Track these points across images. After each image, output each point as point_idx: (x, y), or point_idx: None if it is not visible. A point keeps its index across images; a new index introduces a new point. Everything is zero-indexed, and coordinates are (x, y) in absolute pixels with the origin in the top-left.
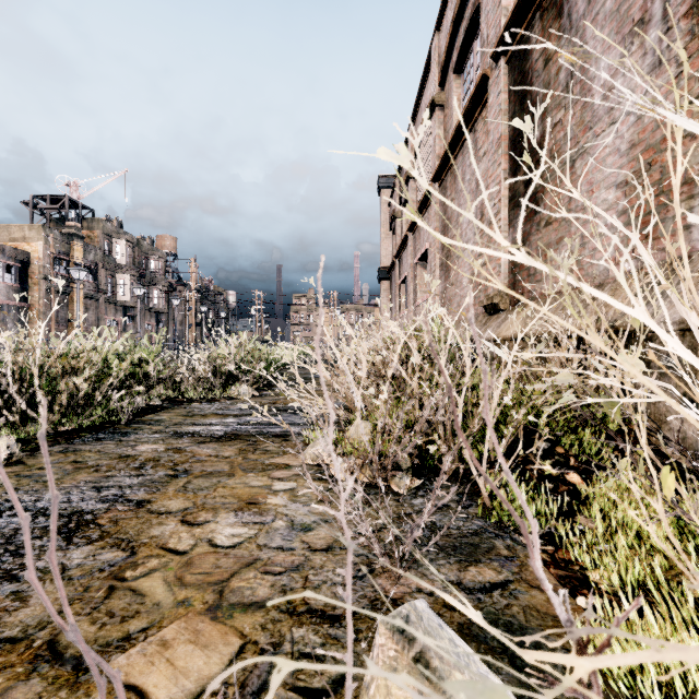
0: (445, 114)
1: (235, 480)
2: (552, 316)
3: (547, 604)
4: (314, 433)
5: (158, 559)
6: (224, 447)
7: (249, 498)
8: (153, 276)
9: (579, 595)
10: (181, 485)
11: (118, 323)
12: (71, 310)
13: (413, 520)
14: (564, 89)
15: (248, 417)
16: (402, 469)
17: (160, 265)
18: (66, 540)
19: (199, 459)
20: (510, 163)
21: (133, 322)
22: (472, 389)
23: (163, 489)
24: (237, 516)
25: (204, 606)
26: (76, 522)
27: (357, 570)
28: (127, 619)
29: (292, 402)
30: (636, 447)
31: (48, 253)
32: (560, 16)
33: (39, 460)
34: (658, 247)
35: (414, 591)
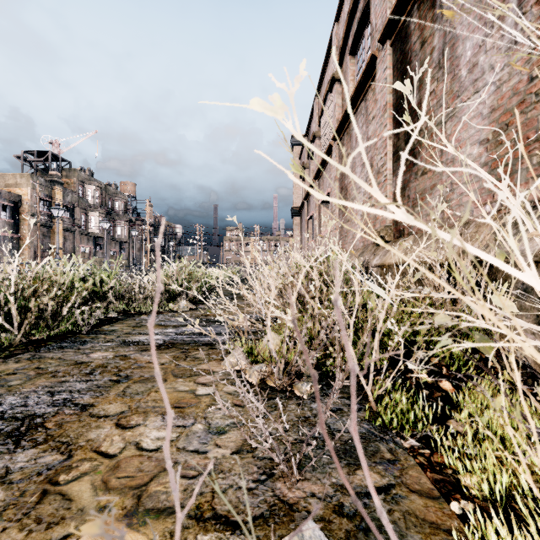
0: (342, 87)
1: (166, 384)
2: (433, 277)
3: (425, 509)
4: (234, 342)
5: (90, 463)
6: (161, 354)
7: (176, 402)
8: (117, 214)
9: (452, 500)
10: (121, 390)
11: (90, 250)
12: (53, 240)
13: (311, 423)
14: (436, 65)
15: (183, 328)
16: (304, 375)
17: (122, 205)
18: (15, 443)
19: (139, 365)
20: (394, 125)
21: (102, 249)
22: (363, 306)
23: (105, 394)
24: (163, 419)
25: (122, 512)
26: (27, 425)
27: (260, 474)
28: (52, 526)
29: (220, 314)
30: (497, 358)
31: (35, 196)
32: (434, 7)
33: (9, 366)
34: (514, 192)
35: (308, 496)
